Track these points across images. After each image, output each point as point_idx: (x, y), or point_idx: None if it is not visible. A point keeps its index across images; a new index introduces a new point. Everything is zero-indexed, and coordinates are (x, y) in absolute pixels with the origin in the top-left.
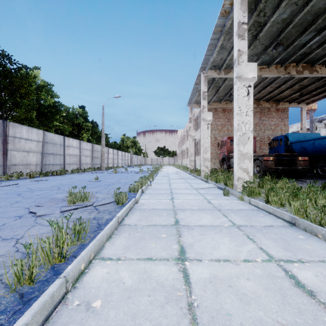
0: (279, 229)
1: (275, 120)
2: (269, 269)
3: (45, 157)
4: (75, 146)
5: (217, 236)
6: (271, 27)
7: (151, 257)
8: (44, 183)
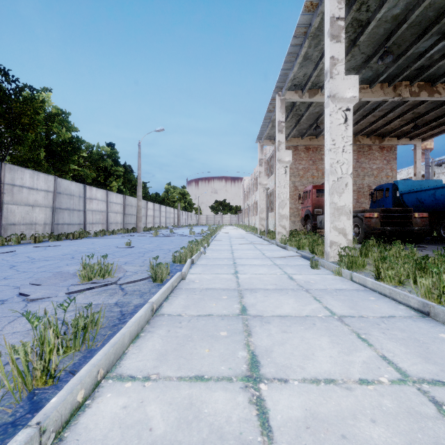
0: (406, 322)
1: (378, 162)
2: (407, 399)
3: (57, 214)
4: (100, 198)
5: (308, 334)
6: (376, 28)
7: (202, 375)
8: (52, 250)
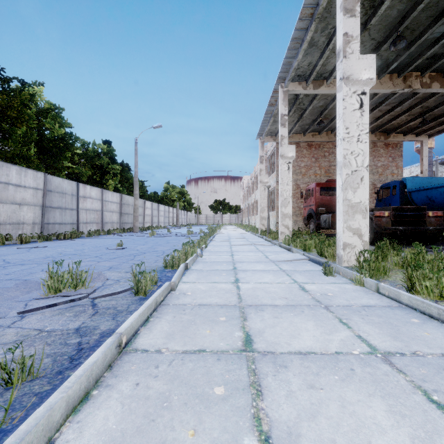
0: None
1: (383, 160)
2: None
3: (47, 213)
4: (95, 197)
5: (349, 392)
6: (389, 9)
7: None
8: (35, 252)
